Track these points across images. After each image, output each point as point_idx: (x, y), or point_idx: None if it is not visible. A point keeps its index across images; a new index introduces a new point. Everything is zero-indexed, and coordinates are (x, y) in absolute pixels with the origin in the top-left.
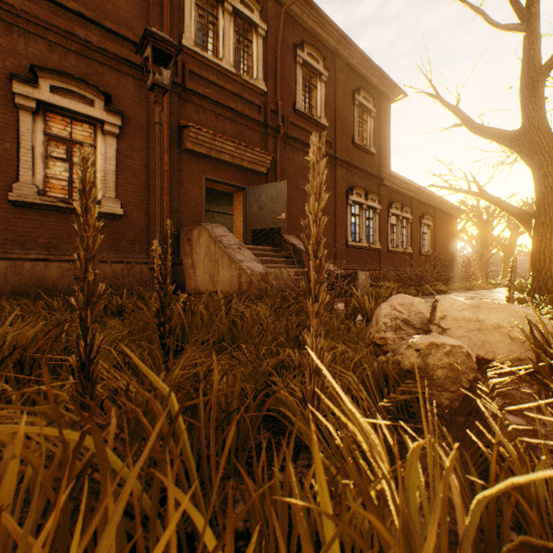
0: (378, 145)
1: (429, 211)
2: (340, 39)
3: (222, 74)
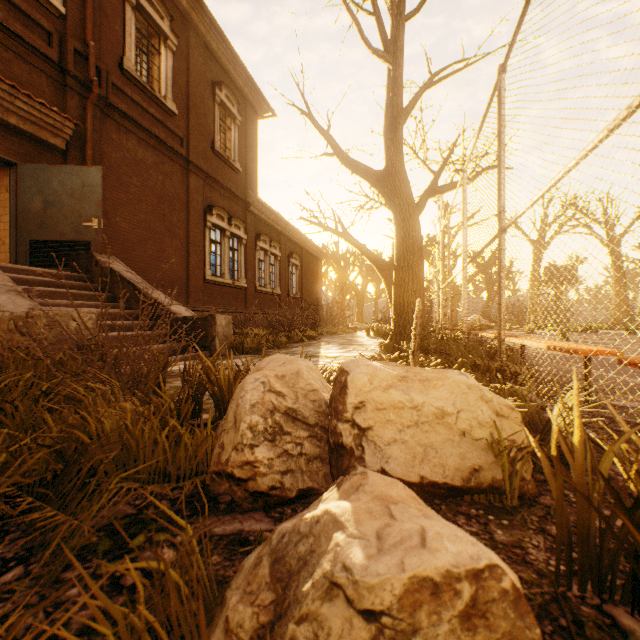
0: (244, 162)
1: (297, 250)
2: (196, 4)
3: None
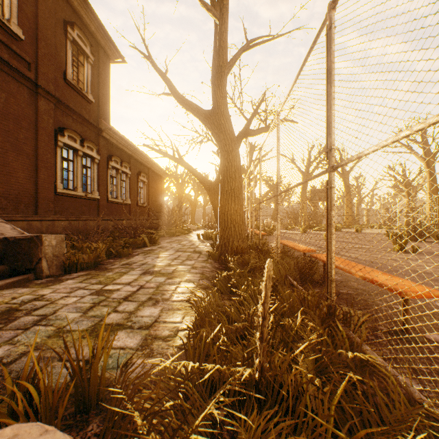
0: (97, 95)
1: (145, 170)
2: None
3: None
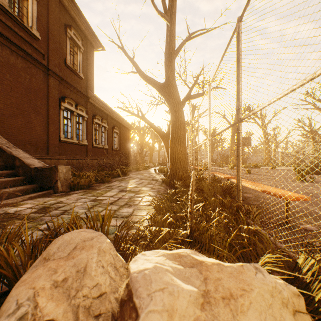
0: (86, 74)
1: (117, 124)
2: None
3: None
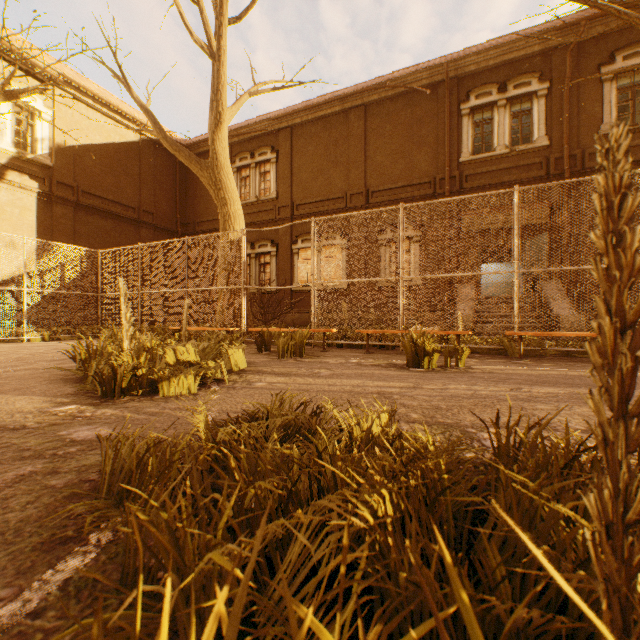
0: None
1: None
2: None
3: (496, 159)
